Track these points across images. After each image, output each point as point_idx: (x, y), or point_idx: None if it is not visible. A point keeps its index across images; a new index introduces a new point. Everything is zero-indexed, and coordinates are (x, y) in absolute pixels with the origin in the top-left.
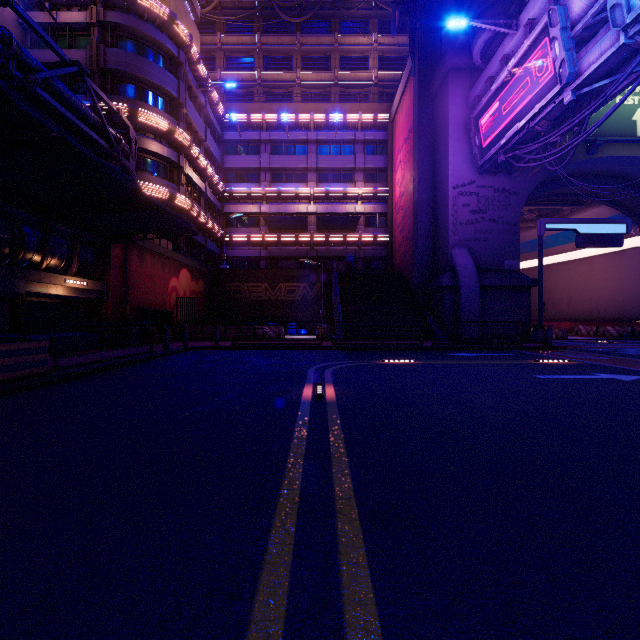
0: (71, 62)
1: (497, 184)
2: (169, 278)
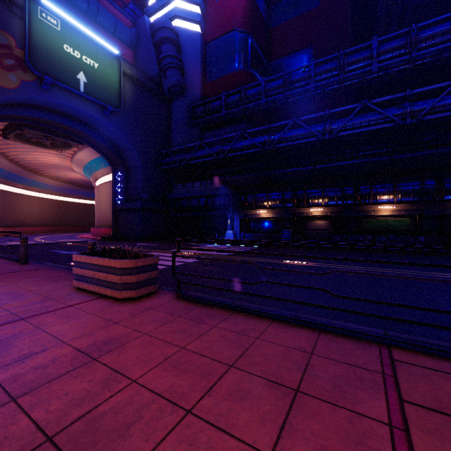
0: None
1: None
2: None
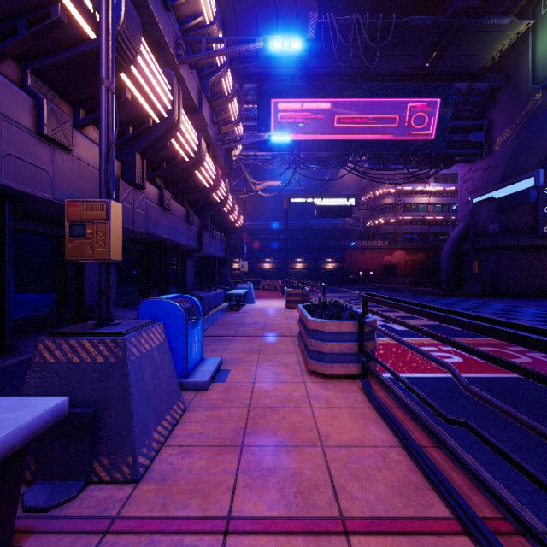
0: None
1: (484, 164)
2: (383, 257)
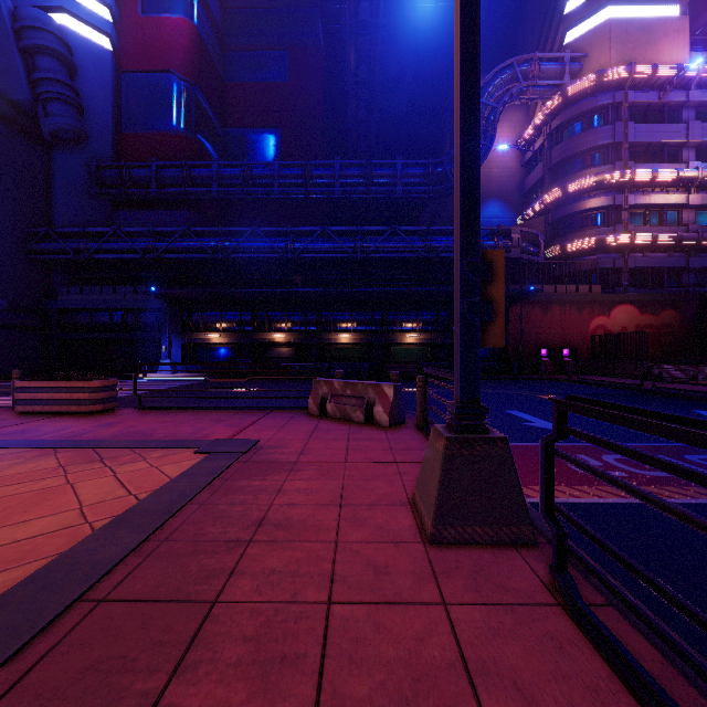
0: None
1: None
2: (590, 318)
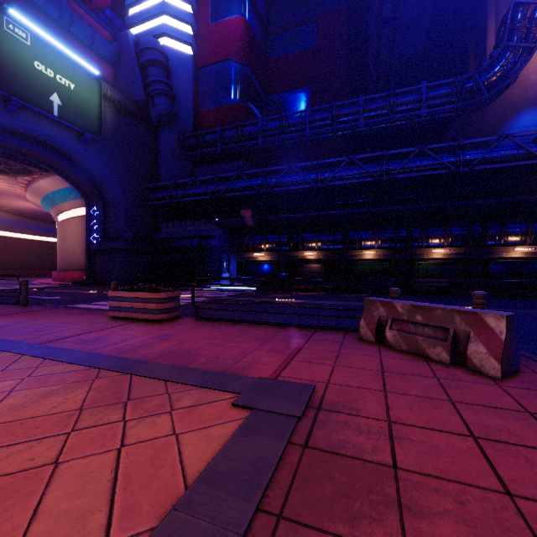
0: (500, 137)
1: None
2: None
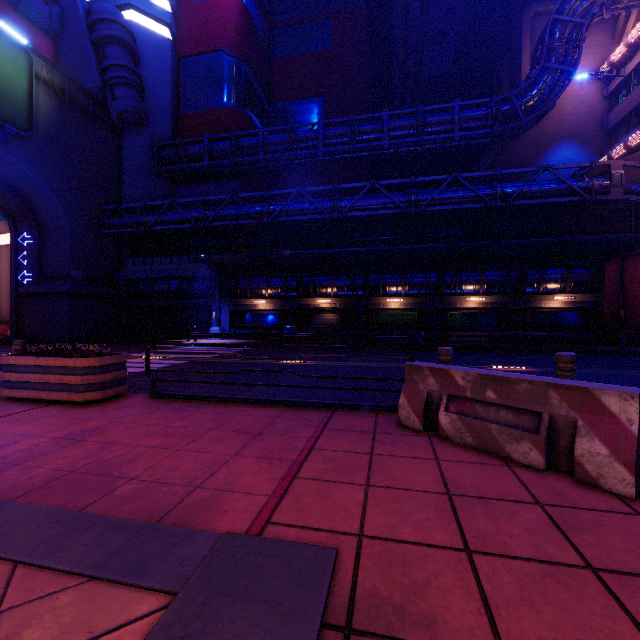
0: (540, 168)
1: None
2: None
